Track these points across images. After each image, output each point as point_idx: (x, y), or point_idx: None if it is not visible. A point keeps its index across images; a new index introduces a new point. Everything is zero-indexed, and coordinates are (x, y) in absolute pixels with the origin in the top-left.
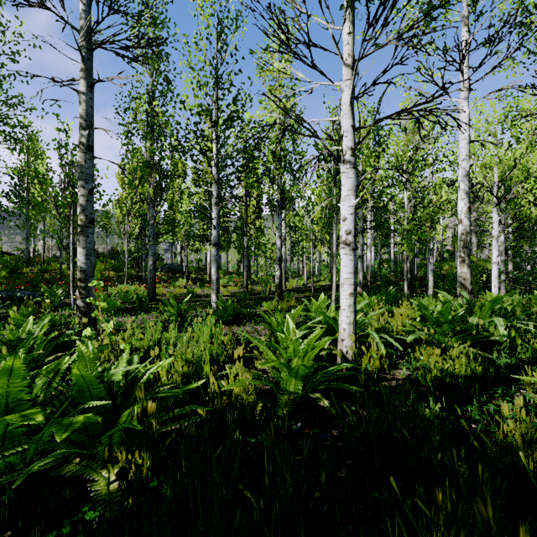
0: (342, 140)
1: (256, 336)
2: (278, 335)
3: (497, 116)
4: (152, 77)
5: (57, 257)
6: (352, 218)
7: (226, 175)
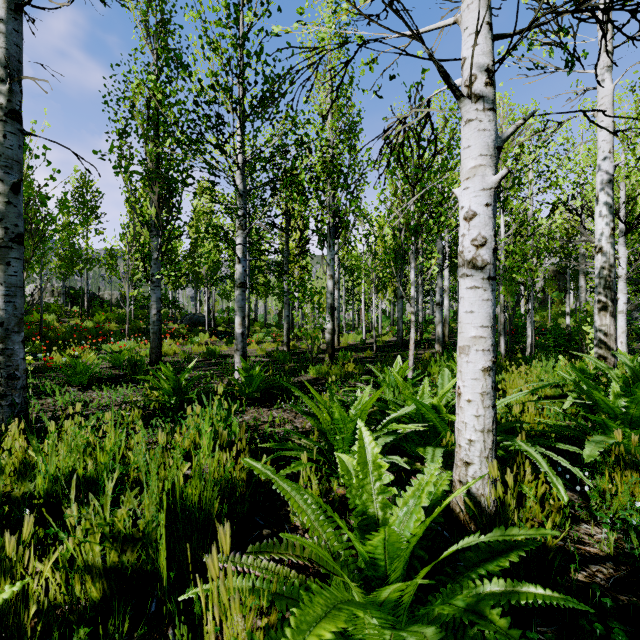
0: (477, 37)
1: (294, 438)
2: (338, 460)
3: (625, 113)
4: (156, 56)
5: (49, 305)
6: (489, 214)
7: (257, 187)
